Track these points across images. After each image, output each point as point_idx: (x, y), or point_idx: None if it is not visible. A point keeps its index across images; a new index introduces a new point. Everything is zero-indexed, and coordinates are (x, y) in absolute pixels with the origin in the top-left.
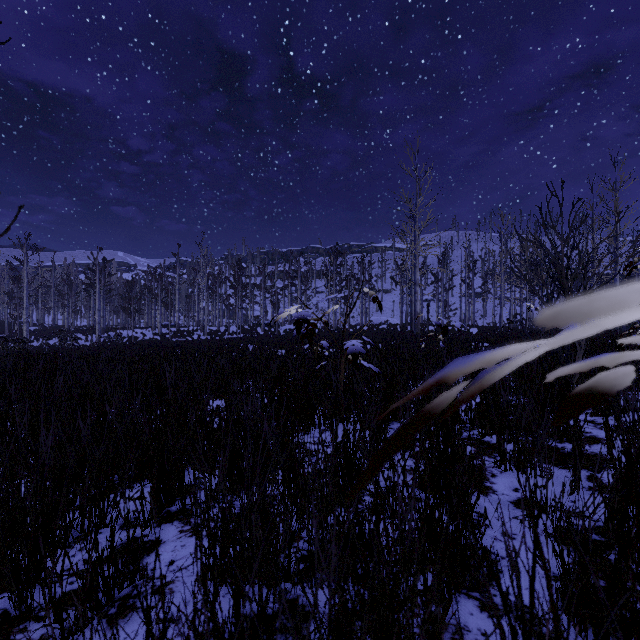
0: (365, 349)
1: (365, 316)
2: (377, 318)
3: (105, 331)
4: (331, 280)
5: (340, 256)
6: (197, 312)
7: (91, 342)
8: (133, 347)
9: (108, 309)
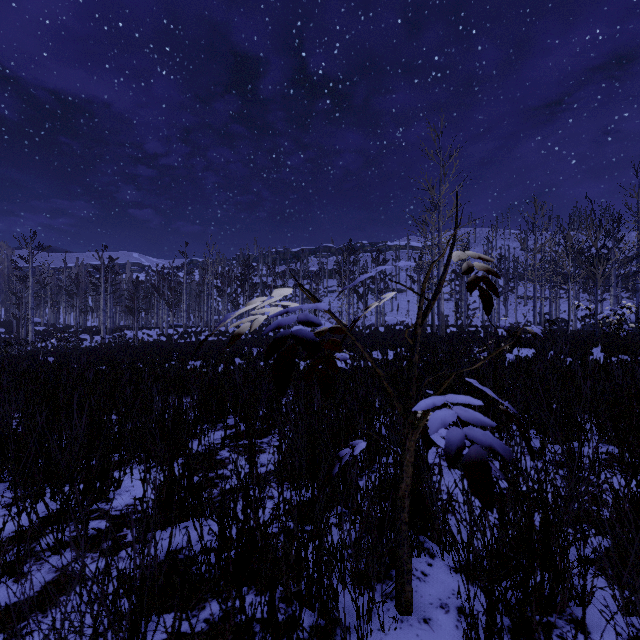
0: (385, 355)
1: (379, 316)
2: (392, 318)
3: (112, 332)
4: (344, 278)
5: (353, 253)
6: (206, 312)
7: (91, 344)
8: (128, 350)
9: (118, 309)
